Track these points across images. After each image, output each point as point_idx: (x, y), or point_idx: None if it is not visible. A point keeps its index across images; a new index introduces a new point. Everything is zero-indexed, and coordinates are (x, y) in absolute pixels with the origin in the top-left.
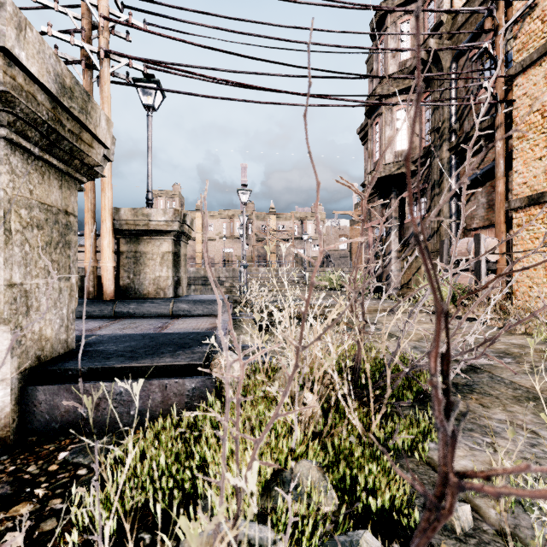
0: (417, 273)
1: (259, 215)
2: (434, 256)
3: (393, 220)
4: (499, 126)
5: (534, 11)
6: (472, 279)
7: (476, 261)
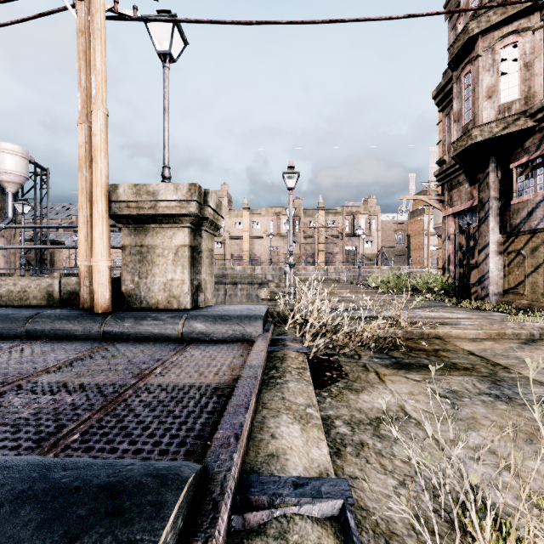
0: (535, 274)
1: (307, 211)
2: None
3: (492, 201)
4: None
5: None
6: None
7: None
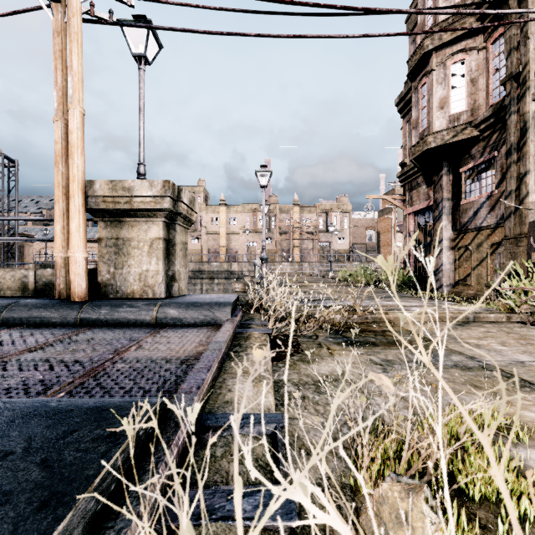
0: (479, 267)
1: (282, 208)
2: (511, 244)
3: (444, 201)
4: None
5: None
6: None
7: None
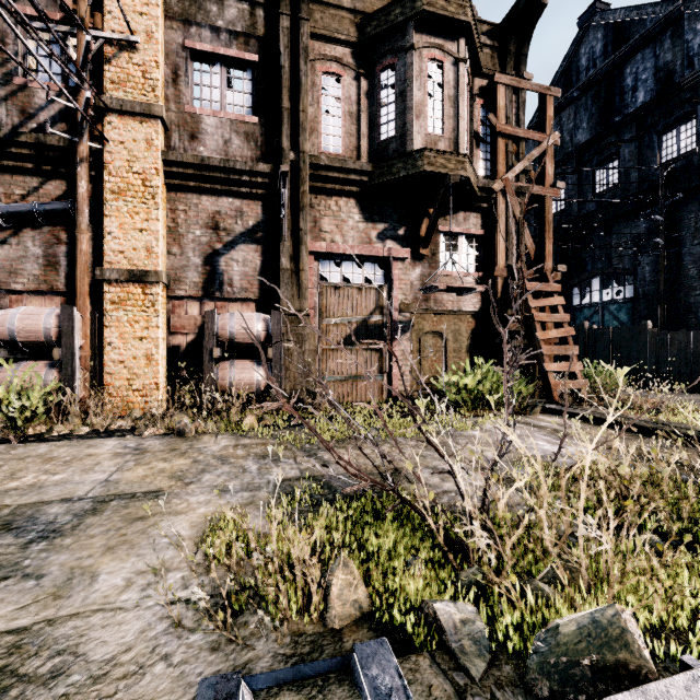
0: None
1: None
2: None
3: None
4: (85, 159)
5: (135, 54)
6: (51, 373)
7: (66, 345)
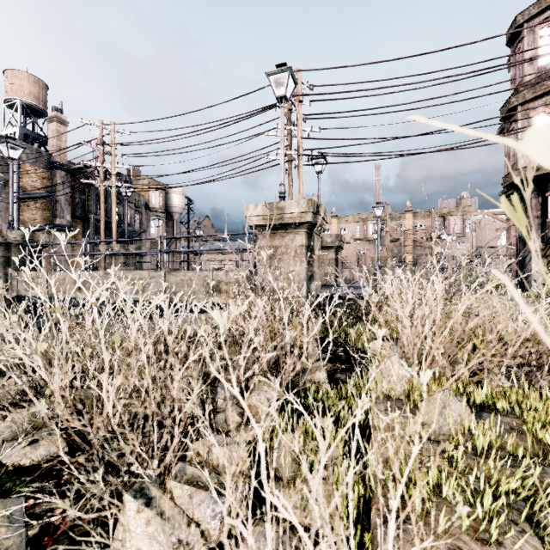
0: None
1: (393, 216)
2: None
3: (534, 219)
4: None
5: None
6: None
7: None
